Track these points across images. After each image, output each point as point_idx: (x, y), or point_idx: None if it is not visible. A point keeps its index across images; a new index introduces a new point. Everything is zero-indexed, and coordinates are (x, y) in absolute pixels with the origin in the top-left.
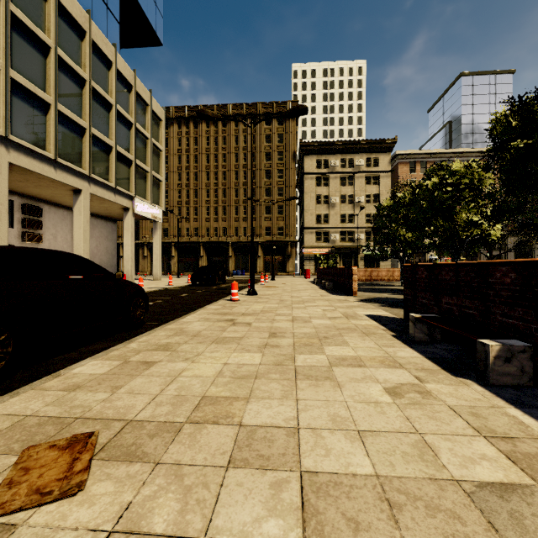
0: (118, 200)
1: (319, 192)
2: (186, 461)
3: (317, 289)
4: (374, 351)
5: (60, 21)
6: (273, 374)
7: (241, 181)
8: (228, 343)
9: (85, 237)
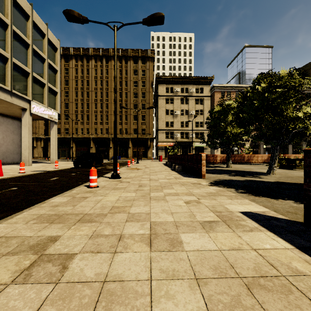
0: (15, 101)
1: (168, 107)
2: None
3: (169, 171)
4: None
5: None
6: None
7: (118, 98)
8: None
9: None
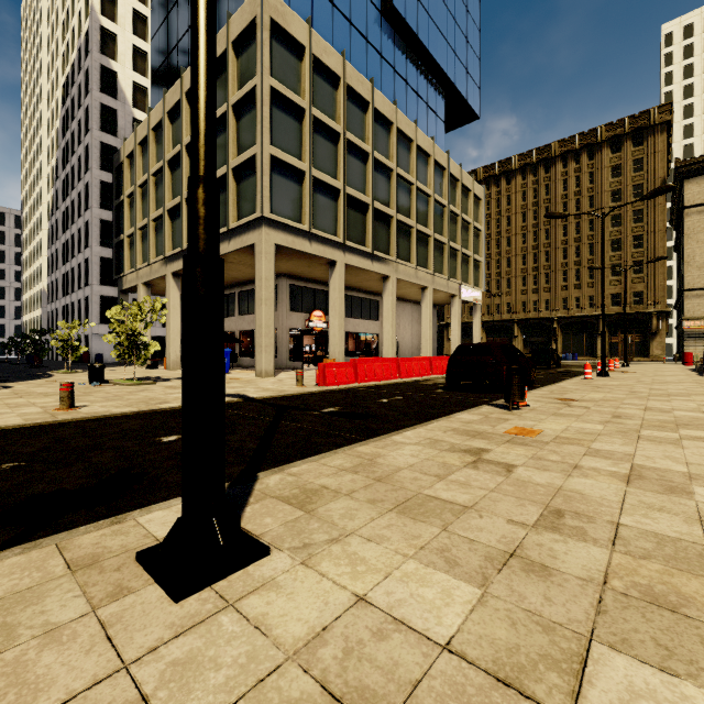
0: (449, 290)
1: None
2: (606, 403)
3: (693, 376)
4: None
5: (417, 159)
6: (634, 399)
7: (572, 237)
8: (601, 392)
9: (430, 326)
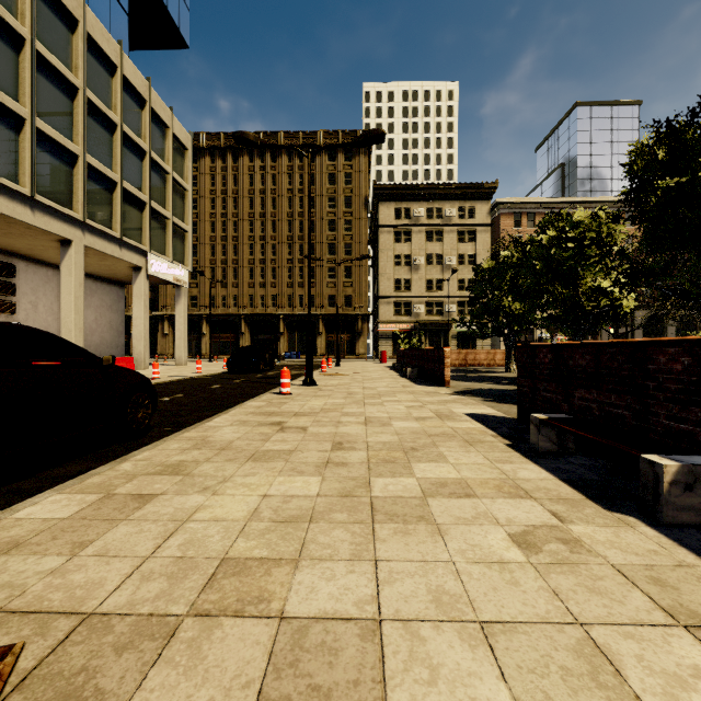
0: (126, 256)
1: (399, 250)
2: None
3: (397, 377)
4: (485, 470)
5: (41, 3)
6: (338, 513)
7: (296, 234)
8: (271, 460)
9: (77, 306)
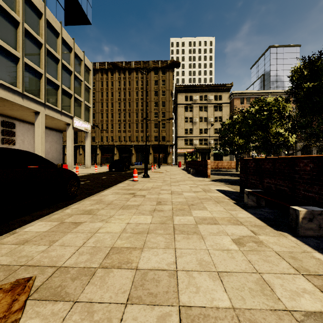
0: (63, 119)
1: (187, 115)
2: (96, 300)
3: (186, 173)
4: (223, 214)
5: (26, 6)
6: (159, 230)
7: (140, 108)
8: (130, 209)
9: (42, 141)
